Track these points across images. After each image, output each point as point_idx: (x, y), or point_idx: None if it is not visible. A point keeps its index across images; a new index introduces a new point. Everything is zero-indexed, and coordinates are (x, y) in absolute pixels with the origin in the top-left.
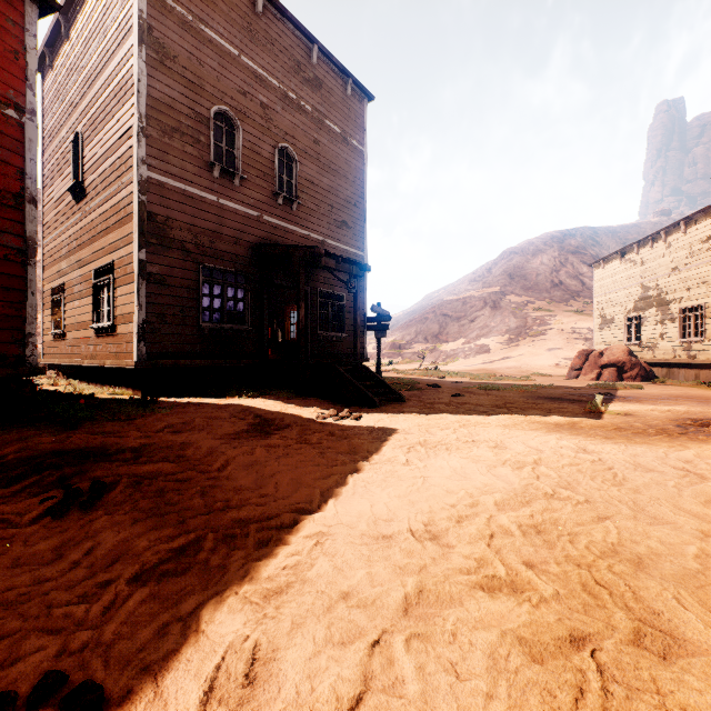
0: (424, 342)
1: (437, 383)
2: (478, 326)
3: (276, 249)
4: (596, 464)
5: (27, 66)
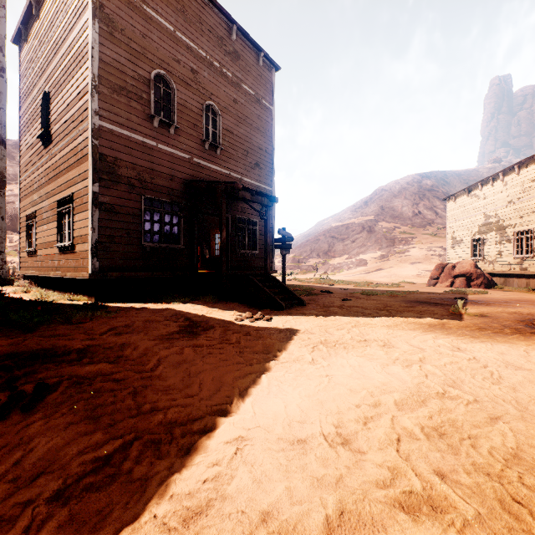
0: (317, 258)
1: (329, 290)
2: (357, 245)
3: (203, 184)
4: (472, 362)
5: None
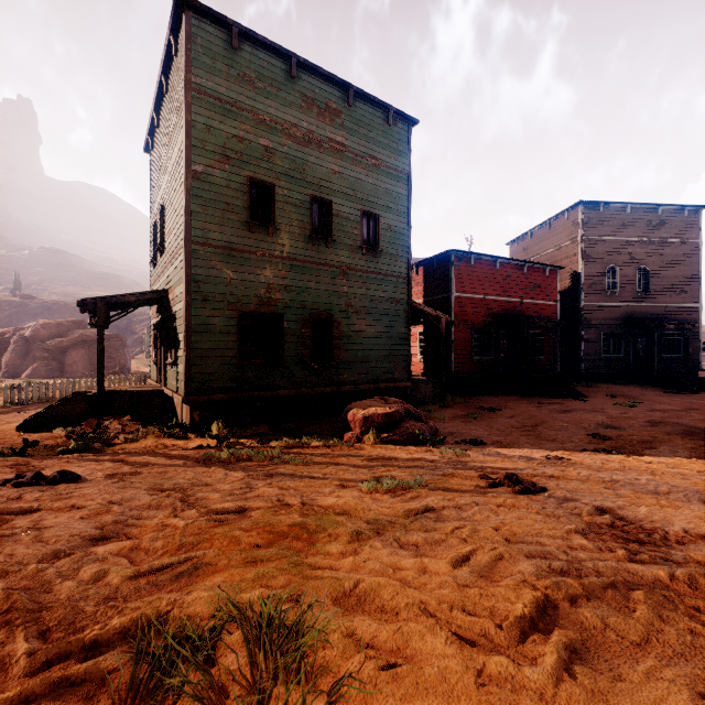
0: None
1: None
2: None
3: (638, 322)
4: None
5: (557, 288)
